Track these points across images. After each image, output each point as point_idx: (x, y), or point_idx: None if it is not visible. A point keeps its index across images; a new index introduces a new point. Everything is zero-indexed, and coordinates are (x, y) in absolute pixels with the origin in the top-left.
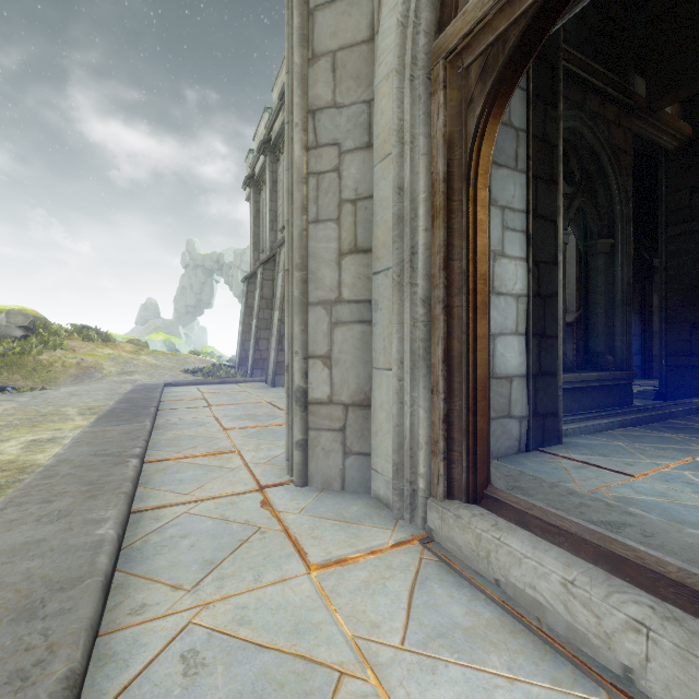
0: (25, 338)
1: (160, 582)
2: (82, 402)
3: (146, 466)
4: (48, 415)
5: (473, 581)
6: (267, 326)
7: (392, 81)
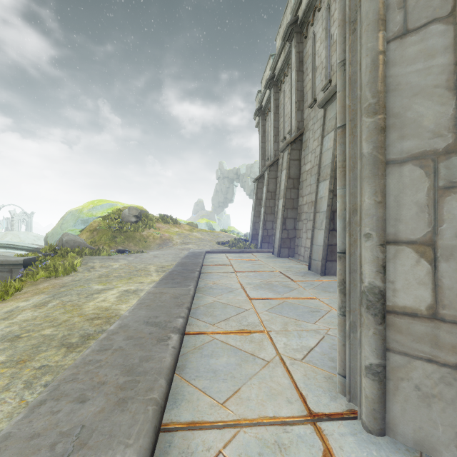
0: (136, 222)
1: None
2: (159, 262)
3: (186, 340)
4: (139, 270)
5: None
6: (271, 211)
7: None
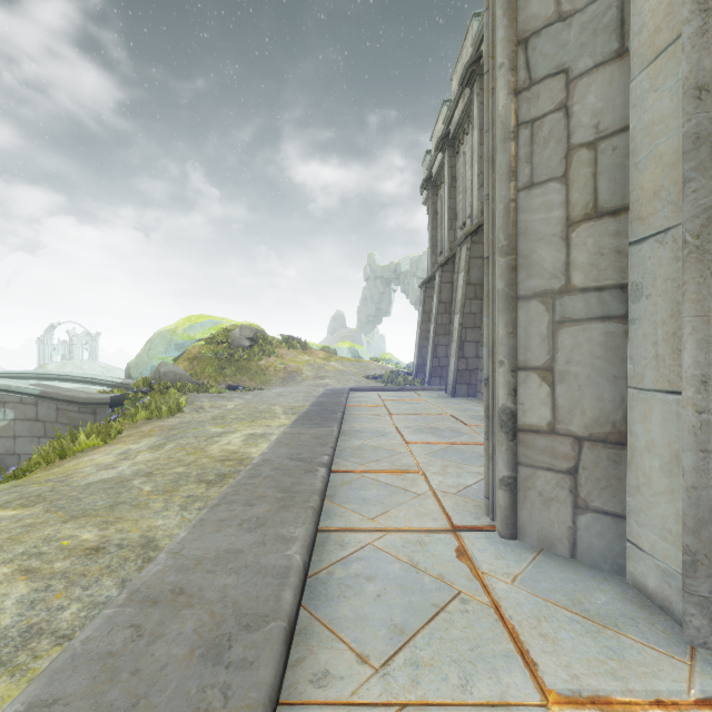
0: (251, 347)
1: (343, 642)
2: (286, 402)
3: (333, 476)
4: (263, 412)
5: None
6: (445, 331)
7: None
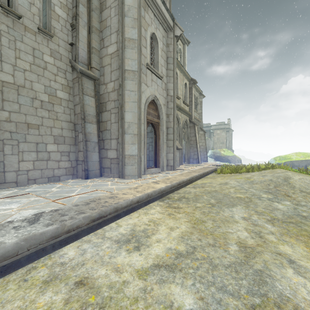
0: None
1: None
2: None
3: None
4: None
5: (152, 174)
6: None
7: (145, 116)
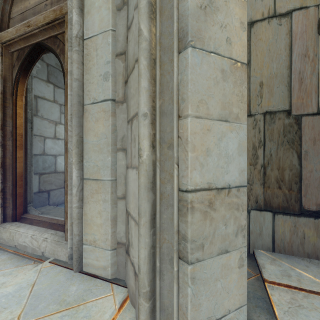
0: None
1: None
2: None
3: None
4: None
5: (5, 249)
6: None
7: None
